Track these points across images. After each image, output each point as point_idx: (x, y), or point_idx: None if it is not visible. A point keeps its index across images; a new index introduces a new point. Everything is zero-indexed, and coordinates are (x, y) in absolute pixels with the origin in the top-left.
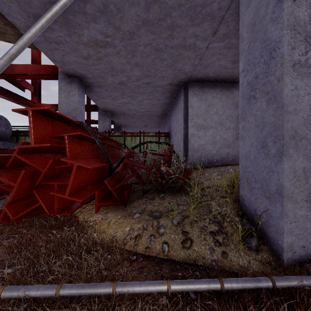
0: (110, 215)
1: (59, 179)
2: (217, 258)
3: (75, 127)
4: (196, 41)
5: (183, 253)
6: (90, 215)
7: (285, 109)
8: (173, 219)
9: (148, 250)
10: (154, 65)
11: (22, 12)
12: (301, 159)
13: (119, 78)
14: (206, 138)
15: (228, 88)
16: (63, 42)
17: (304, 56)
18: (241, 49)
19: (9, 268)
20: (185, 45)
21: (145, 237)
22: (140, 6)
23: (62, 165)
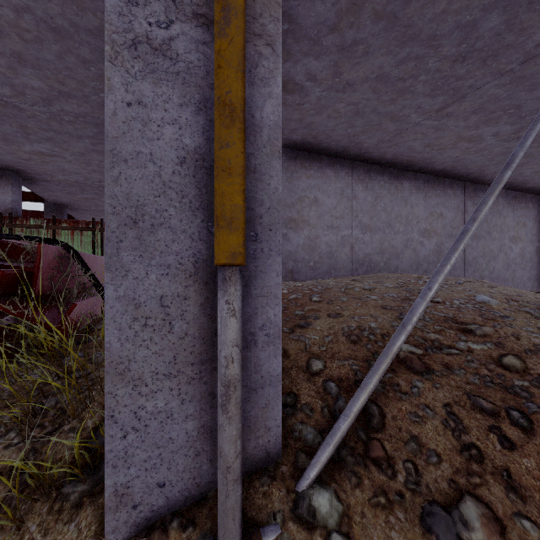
0: None
1: None
2: None
3: None
4: None
5: None
6: None
7: (107, 148)
8: None
9: None
10: (70, 71)
11: None
12: (154, 276)
13: None
14: None
15: None
16: None
17: (164, 30)
18: None
19: None
20: None
21: None
22: None
23: None
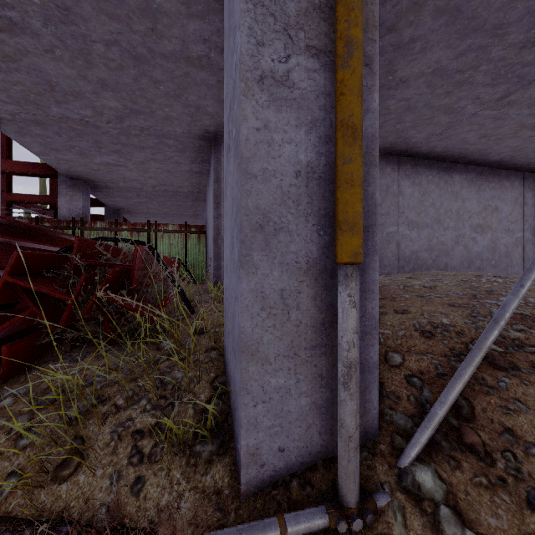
0: None
1: None
2: (117, 497)
3: None
4: (208, 51)
5: (45, 495)
6: None
7: (242, 167)
8: (70, 409)
9: None
10: (142, 91)
11: None
12: (276, 273)
13: (77, 111)
14: None
15: None
16: None
17: (284, 64)
18: (225, 54)
19: None
20: (190, 56)
21: None
22: None
23: None
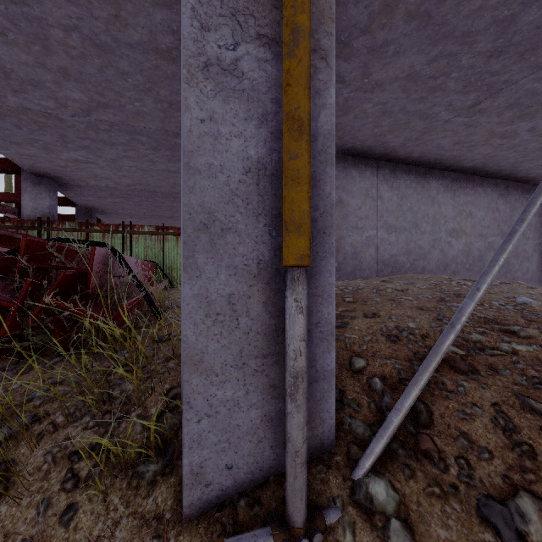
0: None
1: None
2: (42, 529)
3: None
4: (178, 44)
5: None
6: None
7: (184, 161)
8: (0, 429)
9: None
10: (109, 83)
11: None
12: (223, 276)
13: (37, 101)
14: None
15: None
16: None
17: (232, 52)
18: None
19: None
20: (159, 48)
21: None
22: None
23: None
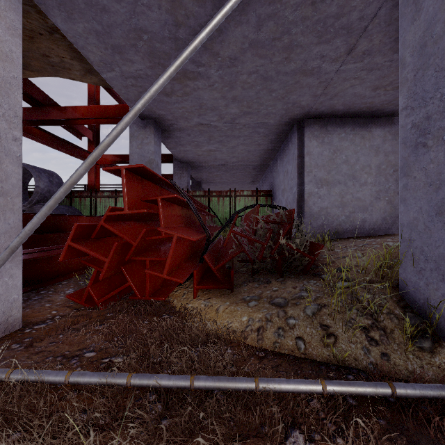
0: (214, 301)
1: (147, 253)
2: (375, 360)
3: (161, 186)
4: (321, 63)
5: (326, 352)
6: (187, 301)
7: None
8: (306, 309)
9: (278, 347)
10: (258, 99)
11: (99, 44)
12: None
13: (208, 119)
14: (330, 199)
15: (363, 125)
16: (142, 76)
17: None
18: (401, 78)
19: (117, 357)
20: (305, 70)
21: (270, 330)
22: (250, 24)
23: (155, 236)
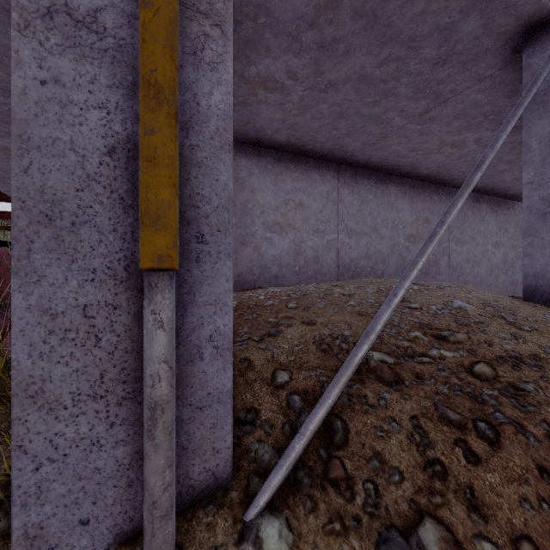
0: None
1: None
2: None
3: None
4: None
5: None
6: None
7: (14, 132)
8: None
9: None
10: None
11: None
12: (75, 282)
13: None
14: None
15: None
16: None
17: None
18: None
19: None
20: None
21: None
22: None
23: None
